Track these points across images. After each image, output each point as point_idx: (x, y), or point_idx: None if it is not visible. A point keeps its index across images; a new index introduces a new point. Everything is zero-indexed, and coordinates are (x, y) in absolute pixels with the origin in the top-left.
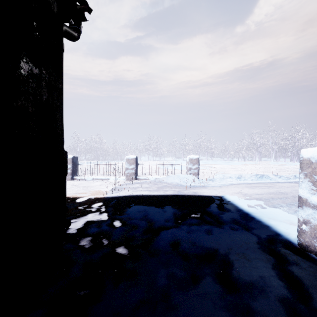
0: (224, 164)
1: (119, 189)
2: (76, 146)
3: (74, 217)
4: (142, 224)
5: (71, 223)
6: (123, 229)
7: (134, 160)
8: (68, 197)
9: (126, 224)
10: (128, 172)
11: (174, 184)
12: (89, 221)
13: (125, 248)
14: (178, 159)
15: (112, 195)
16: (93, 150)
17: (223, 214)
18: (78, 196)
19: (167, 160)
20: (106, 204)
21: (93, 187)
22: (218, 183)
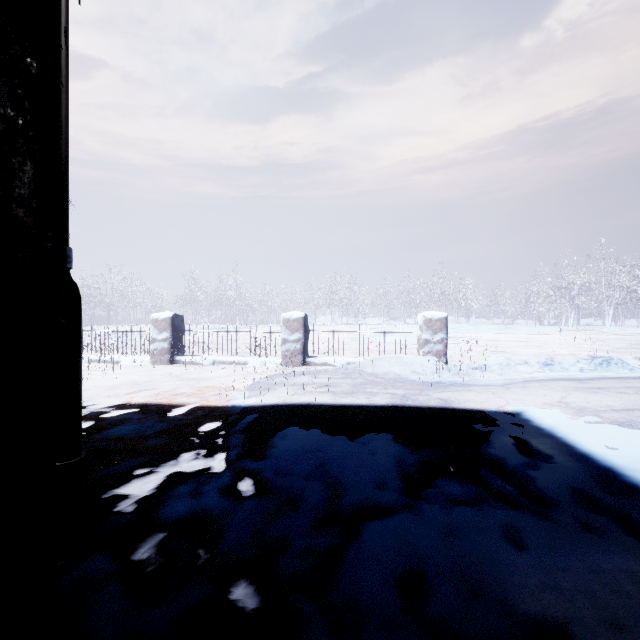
0: (497, 331)
1: (264, 387)
2: (191, 296)
3: (144, 460)
4: (313, 494)
5: (133, 478)
6: (259, 510)
7: (300, 323)
8: (150, 404)
9: (268, 490)
10: (286, 349)
11: (391, 379)
12: (177, 476)
13: (256, 586)
14: (394, 322)
15: (247, 403)
16: (223, 303)
17: (537, 469)
18: (171, 403)
19: (370, 323)
20: (229, 425)
21: (210, 381)
22: (496, 377)
